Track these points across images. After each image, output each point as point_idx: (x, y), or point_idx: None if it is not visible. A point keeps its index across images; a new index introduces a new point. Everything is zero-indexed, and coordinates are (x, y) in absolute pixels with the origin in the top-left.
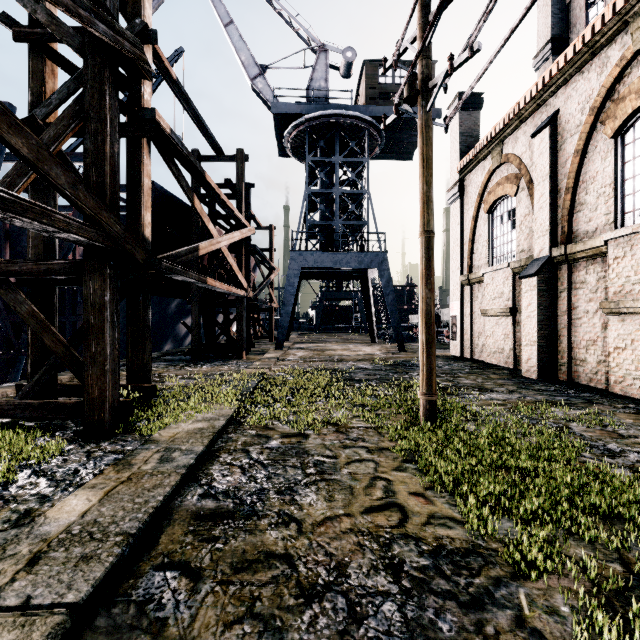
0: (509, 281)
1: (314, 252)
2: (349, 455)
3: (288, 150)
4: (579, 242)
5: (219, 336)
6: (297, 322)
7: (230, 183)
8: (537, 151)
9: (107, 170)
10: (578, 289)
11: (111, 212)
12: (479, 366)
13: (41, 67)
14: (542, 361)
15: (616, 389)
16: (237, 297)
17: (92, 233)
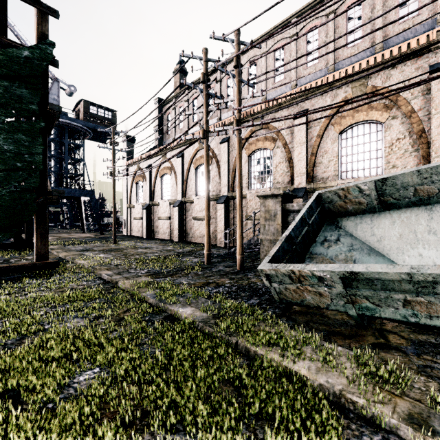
0: (141, 209)
1: (54, 187)
2: (99, 247)
3: None
4: (155, 201)
5: None
6: None
7: None
8: (147, 173)
9: None
10: (155, 213)
11: None
12: (132, 236)
13: None
14: (147, 232)
15: (160, 237)
16: None
17: None
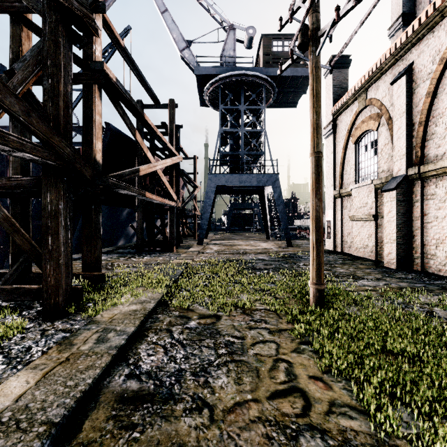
0: (372, 194)
1: (225, 174)
2: (254, 336)
3: (207, 101)
4: (430, 163)
5: (157, 235)
6: (213, 225)
7: (165, 125)
8: (395, 95)
9: (61, 105)
10: (429, 200)
11: (62, 137)
12: (349, 258)
13: (19, 32)
14: (400, 255)
15: None
16: (169, 207)
17: (45, 153)
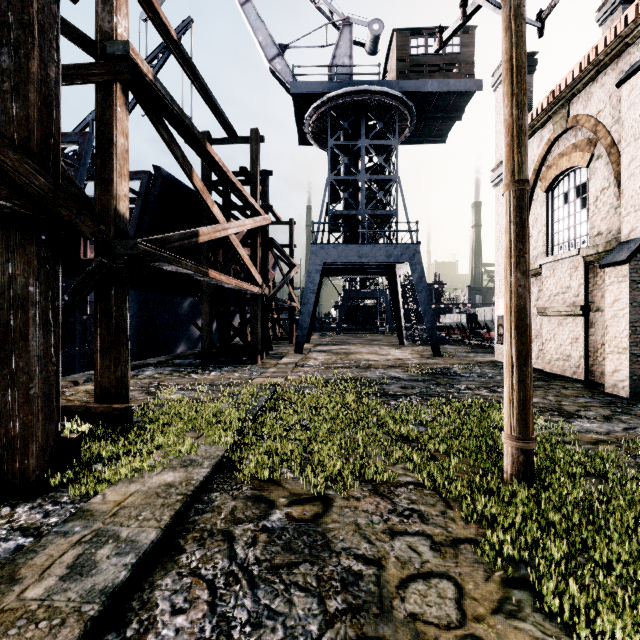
0: (579, 272)
1: (337, 245)
2: (402, 557)
3: (309, 136)
4: None
5: (234, 338)
6: (319, 322)
7: (246, 171)
8: (625, 103)
9: (33, 99)
10: None
11: (26, 154)
12: (539, 376)
13: None
14: (636, 374)
15: None
16: (251, 295)
17: None
